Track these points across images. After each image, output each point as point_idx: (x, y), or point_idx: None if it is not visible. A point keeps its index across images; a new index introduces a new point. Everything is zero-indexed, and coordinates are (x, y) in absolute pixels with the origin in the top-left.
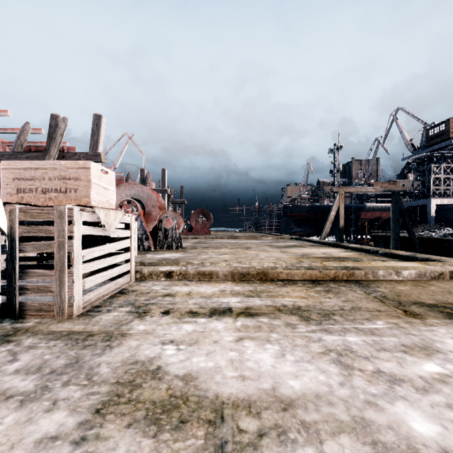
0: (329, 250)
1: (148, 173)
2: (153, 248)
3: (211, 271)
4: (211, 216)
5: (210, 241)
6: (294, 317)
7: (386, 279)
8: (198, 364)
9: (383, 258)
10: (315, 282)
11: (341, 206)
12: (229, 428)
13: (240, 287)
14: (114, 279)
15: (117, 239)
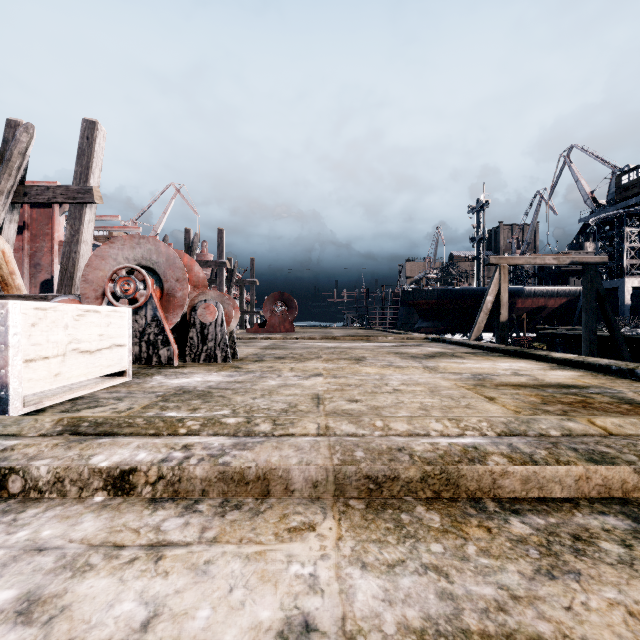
0: (516, 364)
1: (195, 235)
2: (177, 360)
3: (267, 468)
4: (295, 303)
5: (291, 345)
6: None
7: None
8: None
9: None
10: None
11: (503, 287)
12: None
13: (375, 574)
14: None
15: None
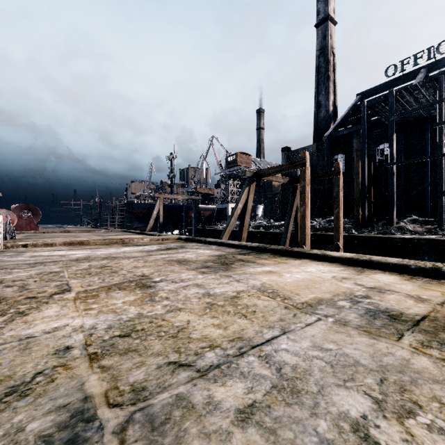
0: (135, 236)
1: None
2: None
3: (52, 243)
4: (39, 211)
5: (42, 235)
6: (87, 249)
7: (138, 242)
8: (54, 254)
9: None
10: (105, 244)
11: (161, 207)
12: (63, 255)
13: (68, 247)
14: None
15: None
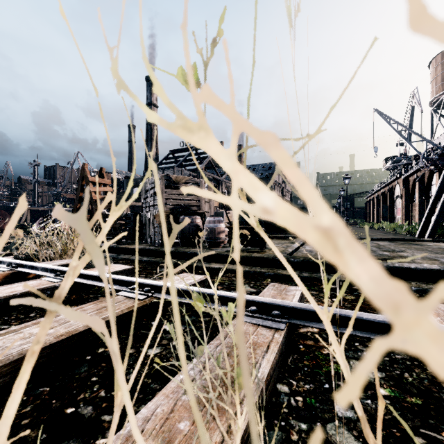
0: None
1: None
2: None
3: None
4: None
5: None
6: None
7: None
8: None
9: None
10: None
11: (28, 215)
12: None
13: None
14: None
15: None
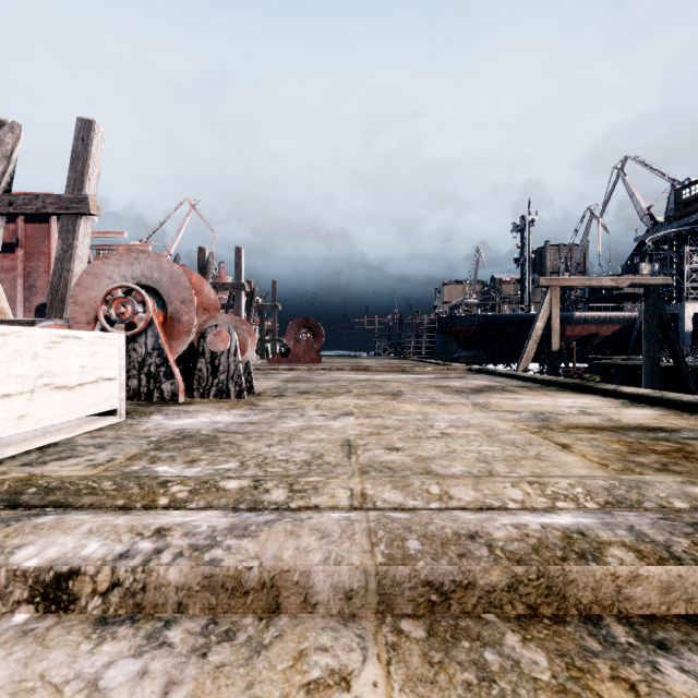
0: (580, 400)
1: (211, 254)
2: (183, 395)
3: (276, 570)
4: (321, 330)
5: (317, 377)
6: None
7: None
8: None
9: None
10: None
11: (555, 312)
12: None
13: None
14: None
15: None
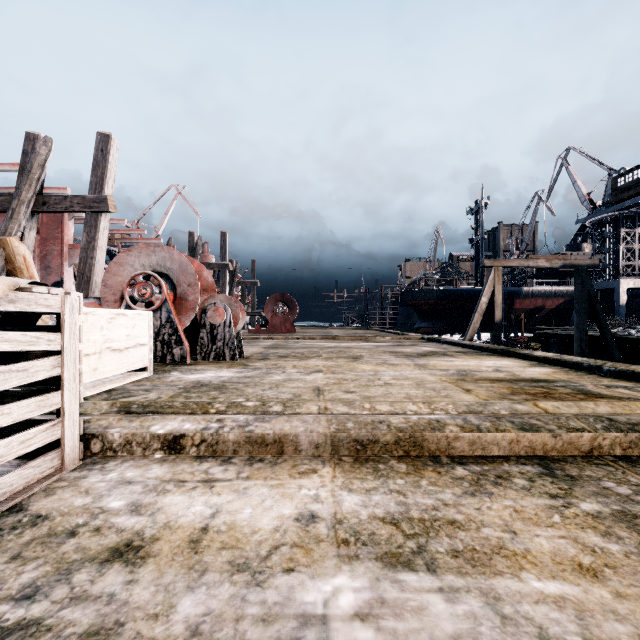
0: (500, 362)
1: (199, 238)
2: (189, 358)
3: (282, 434)
4: (296, 304)
5: (293, 344)
6: None
7: None
8: None
9: (621, 382)
10: (554, 471)
11: (497, 288)
12: None
13: (357, 494)
14: (27, 460)
15: (33, 355)
